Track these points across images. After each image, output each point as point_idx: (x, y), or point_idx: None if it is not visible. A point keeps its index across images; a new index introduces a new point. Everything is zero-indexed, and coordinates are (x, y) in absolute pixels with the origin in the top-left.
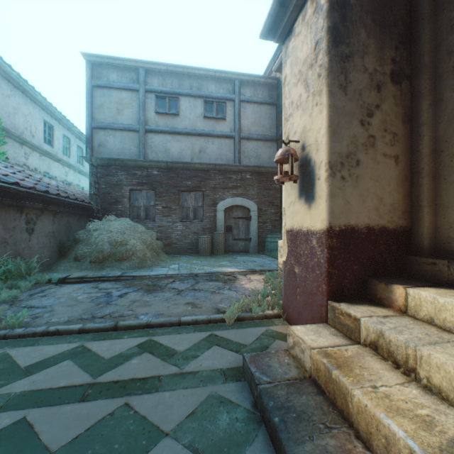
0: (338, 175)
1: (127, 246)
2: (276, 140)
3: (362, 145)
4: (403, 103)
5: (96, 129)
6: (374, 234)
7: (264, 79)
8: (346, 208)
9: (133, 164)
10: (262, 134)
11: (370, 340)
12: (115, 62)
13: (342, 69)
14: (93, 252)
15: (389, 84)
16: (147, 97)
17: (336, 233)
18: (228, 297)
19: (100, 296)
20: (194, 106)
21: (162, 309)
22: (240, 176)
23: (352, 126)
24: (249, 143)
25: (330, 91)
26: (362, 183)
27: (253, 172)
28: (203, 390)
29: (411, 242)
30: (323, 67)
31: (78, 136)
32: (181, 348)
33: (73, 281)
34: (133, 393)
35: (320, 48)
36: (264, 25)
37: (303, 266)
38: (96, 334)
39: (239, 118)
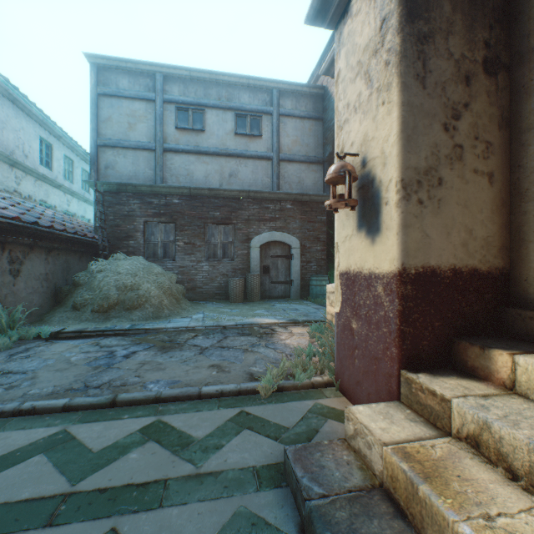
0: (414, 198)
1: (139, 291)
2: (322, 162)
3: (446, 158)
4: (499, 101)
5: (103, 147)
6: (462, 278)
7: (308, 89)
8: (425, 243)
9: (148, 191)
10: (305, 155)
11: (468, 433)
12: (126, 65)
13: (419, 53)
14: (96, 299)
15: (482, 76)
16: (166, 109)
17: (411, 277)
18: (264, 357)
19: (100, 356)
20: (223, 121)
21: (178, 374)
22: (279, 205)
23: (433, 132)
24: (290, 166)
25: (403, 82)
26: (445, 209)
27: (295, 201)
28: (227, 504)
29: (510, 289)
30: (393, 51)
31: (83, 157)
32: (200, 434)
33: (69, 336)
34: (126, 510)
35: (389, 26)
36: (311, 5)
37: (363, 320)
38: (87, 413)
39: (278, 136)
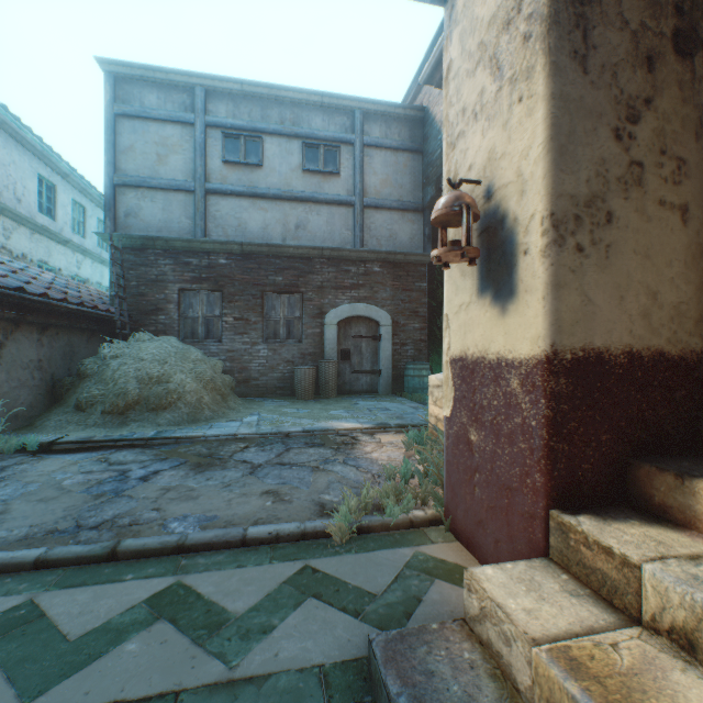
0: (570, 243)
1: (169, 385)
2: (422, 209)
3: (618, 181)
4: (696, 97)
5: (122, 187)
6: (642, 367)
7: (402, 110)
8: (586, 312)
9: (184, 247)
10: (399, 200)
11: (673, 624)
12: (154, 75)
13: (578, 18)
14: (108, 396)
15: (671, 58)
16: (209, 135)
17: (566, 364)
18: (341, 479)
19: (106, 478)
20: (288, 152)
21: (216, 506)
22: (363, 268)
23: (599, 140)
24: (378, 214)
25: (553, 63)
26: (617, 260)
27: (385, 262)
28: None
29: None
30: (537, 17)
31: (99, 203)
32: (240, 607)
33: (67, 448)
34: None
35: None
36: None
37: (488, 430)
38: (70, 571)
39: (362, 173)
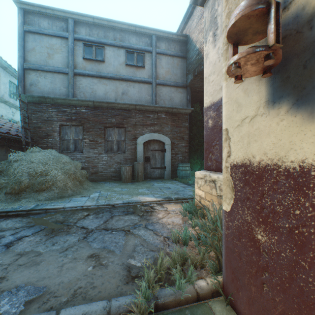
0: None
1: (47, 176)
2: (186, 86)
3: None
4: None
5: (28, 70)
6: None
7: (176, 36)
8: None
9: (62, 103)
10: (174, 81)
11: None
12: (45, 11)
13: None
14: (9, 183)
15: None
16: (76, 44)
17: None
18: (143, 241)
19: None
20: (118, 55)
21: (49, 273)
22: (156, 115)
23: None
24: (164, 88)
25: None
26: None
27: (167, 112)
28: None
29: None
30: None
31: None
32: None
33: None
34: None
35: None
36: None
37: (285, 237)
38: None
39: (156, 67)
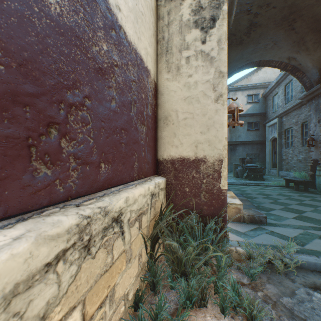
0: None
1: None
2: None
3: None
4: None
5: None
6: None
7: None
8: None
9: None
10: None
11: None
12: None
13: None
14: None
15: None
16: None
17: None
18: None
19: None
20: None
21: None
22: None
23: None
24: None
25: None
26: None
27: None
28: (285, 223)
29: None
30: None
31: None
32: (318, 240)
33: None
34: (320, 227)
35: None
36: None
37: None
38: None
39: None
